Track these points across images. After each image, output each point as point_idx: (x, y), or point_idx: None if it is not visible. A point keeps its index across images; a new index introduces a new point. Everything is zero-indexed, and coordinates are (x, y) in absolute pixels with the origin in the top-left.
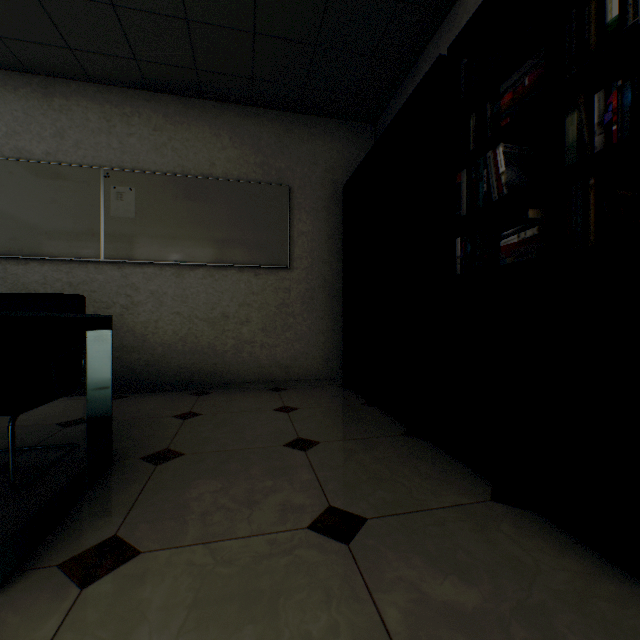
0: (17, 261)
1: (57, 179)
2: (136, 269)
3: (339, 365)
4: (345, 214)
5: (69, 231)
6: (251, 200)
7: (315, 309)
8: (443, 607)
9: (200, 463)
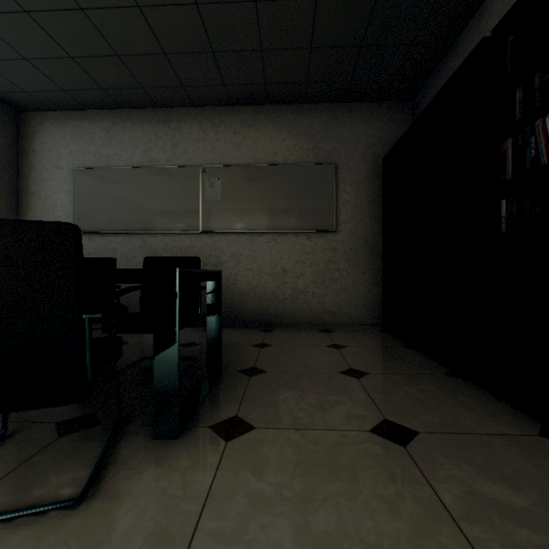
0: (150, 235)
1: (173, 177)
2: (222, 237)
3: (379, 313)
4: (385, 183)
5: (180, 212)
6: (304, 178)
7: (357, 265)
8: (493, 501)
9: (279, 378)
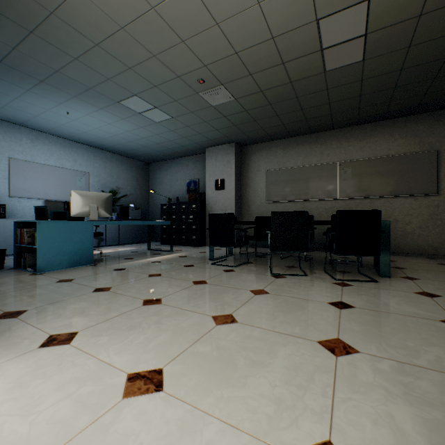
0: (307, 201)
1: (320, 170)
2: (351, 201)
3: None
4: None
5: (325, 189)
6: (411, 162)
7: None
8: None
9: (416, 271)
